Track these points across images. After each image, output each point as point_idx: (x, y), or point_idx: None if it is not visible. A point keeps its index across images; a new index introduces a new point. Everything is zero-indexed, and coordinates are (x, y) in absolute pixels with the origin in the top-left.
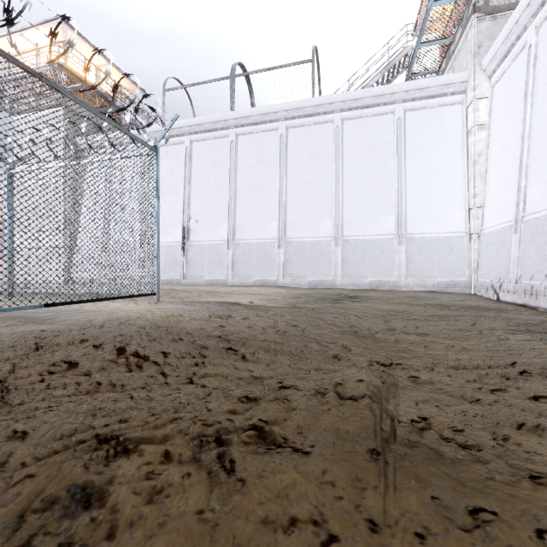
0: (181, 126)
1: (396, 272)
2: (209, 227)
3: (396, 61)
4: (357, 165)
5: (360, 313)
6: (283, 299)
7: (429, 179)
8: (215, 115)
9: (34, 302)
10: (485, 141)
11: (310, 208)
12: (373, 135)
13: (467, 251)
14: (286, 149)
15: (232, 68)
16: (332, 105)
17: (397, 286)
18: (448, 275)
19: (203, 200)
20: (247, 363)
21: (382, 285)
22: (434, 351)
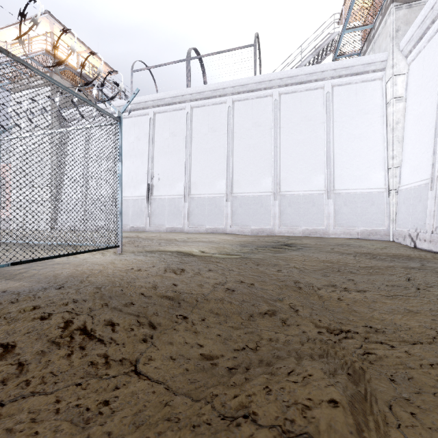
0: (146, 101)
1: (325, 222)
2: (169, 184)
3: (324, 45)
4: (292, 132)
5: (300, 265)
6: (230, 247)
7: (353, 143)
8: (174, 91)
9: (15, 252)
10: (402, 111)
11: (253, 168)
12: (306, 107)
13: (386, 204)
14: (233, 119)
15: (188, 52)
16: (271, 82)
17: (327, 234)
18: (370, 225)
19: (164, 161)
20: (197, 333)
21: (313, 232)
22: (380, 314)
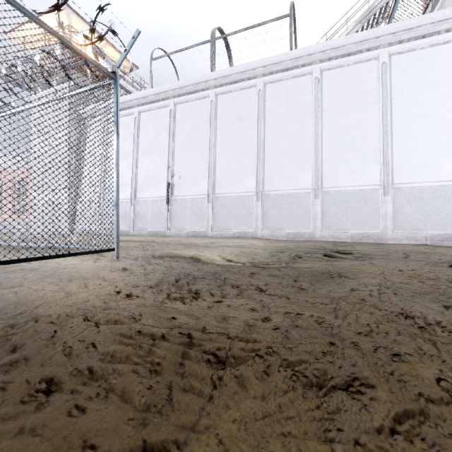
0: (166, 91)
1: (381, 224)
2: (191, 182)
3: (377, 9)
4: (338, 115)
5: (384, 281)
6: (264, 254)
7: (419, 124)
8: (196, 77)
9: None
10: None
11: (288, 161)
12: (355, 83)
13: None
14: (264, 105)
15: (212, 32)
16: (311, 56)
17: (383, 239)
18: (443, 227)
19: (186, 157)
20: None
21: (366, 237)
22: None
